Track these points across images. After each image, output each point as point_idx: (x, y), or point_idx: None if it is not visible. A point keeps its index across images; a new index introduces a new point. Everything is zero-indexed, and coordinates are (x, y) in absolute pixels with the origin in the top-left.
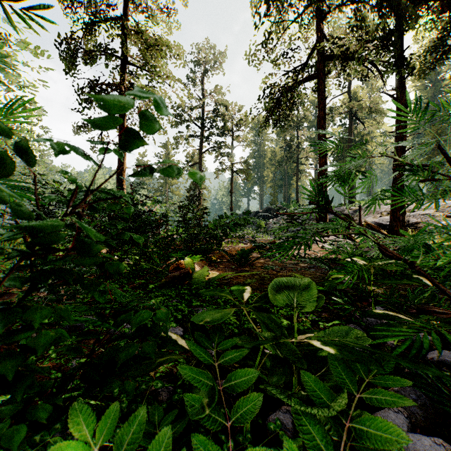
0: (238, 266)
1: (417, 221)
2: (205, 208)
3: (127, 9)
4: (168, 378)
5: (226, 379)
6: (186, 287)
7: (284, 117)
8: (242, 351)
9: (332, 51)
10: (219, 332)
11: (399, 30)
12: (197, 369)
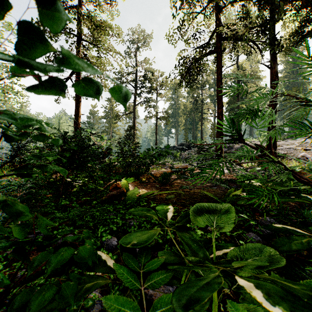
0: (161, 185)
1: (284, 153)
2: (137, 143)
3: (81, 1)
4: (102, 287)
5: (152, 306)
6: (121, 202)
7: (193, 80)
8: (167, 274)
9: (227, 34)
10: (146, 252)
11: (272, 20)
12: (123, 297)
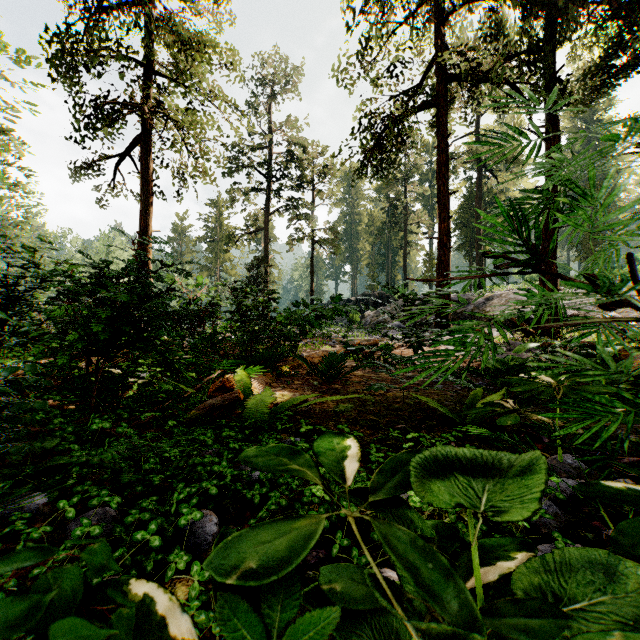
0: (323, 382)
1: (574, 313)
2: (272, 292)
3: None
4: None
5: None
6: (234, 423)
7: (388, 163)
8: None
9: (458, 67)
10: (286, 587)
11: (550, 42)
12: None
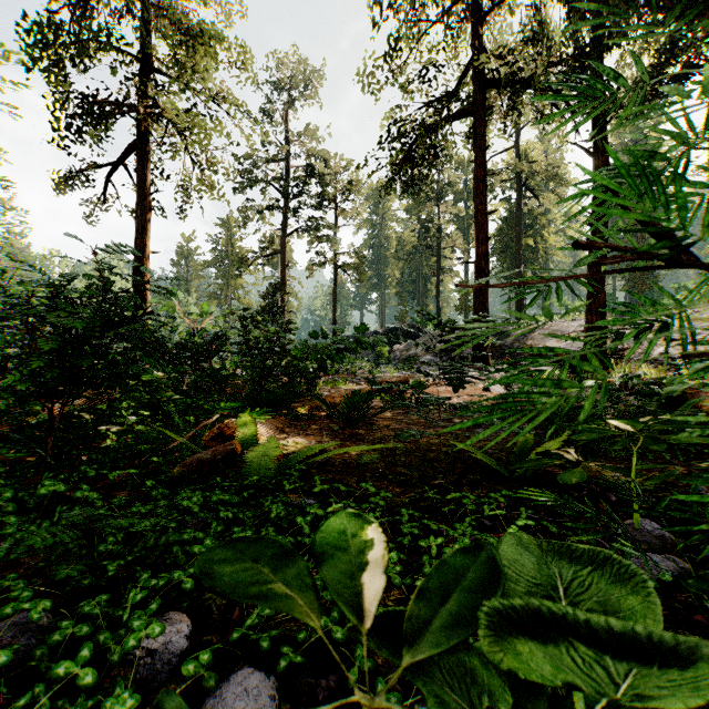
0: (345, 426)
1: (623, 347)
2: (287, 321)
3: None
4: None
5: None
6: (229, 483)
7: (420, 178)
8: None
9: (498, 72)
10: None
11: (597, 47)
12: None
